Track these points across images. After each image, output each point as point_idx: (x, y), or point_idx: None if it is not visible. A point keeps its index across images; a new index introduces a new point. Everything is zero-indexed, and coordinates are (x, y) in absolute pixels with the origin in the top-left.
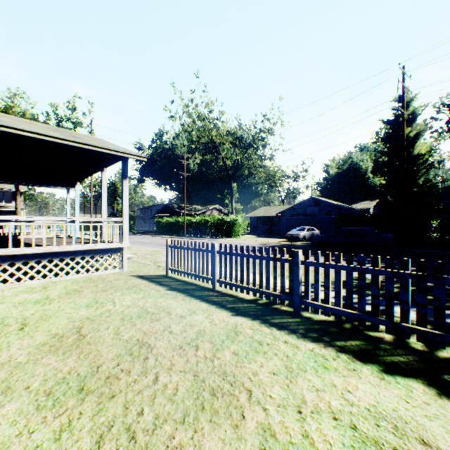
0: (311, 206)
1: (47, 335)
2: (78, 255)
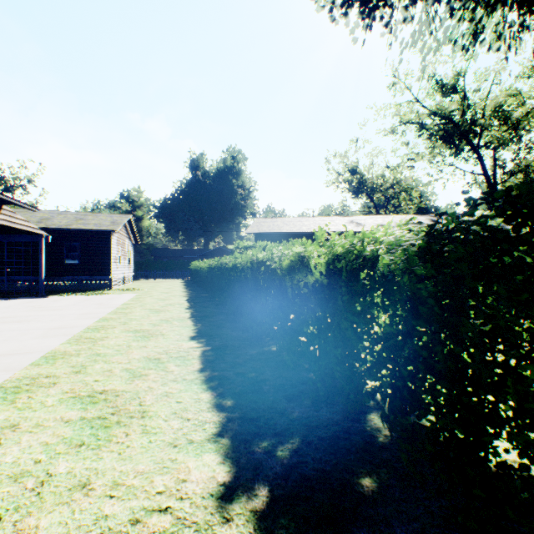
0: None
1: None
2: None
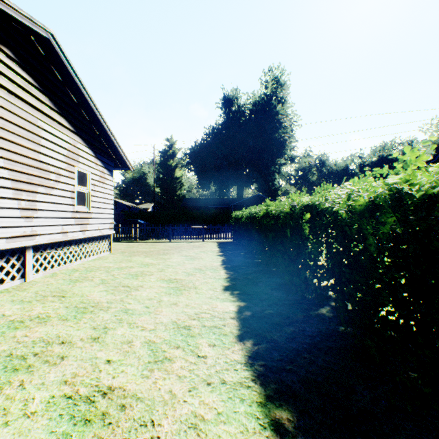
0: None
1: None
2: None
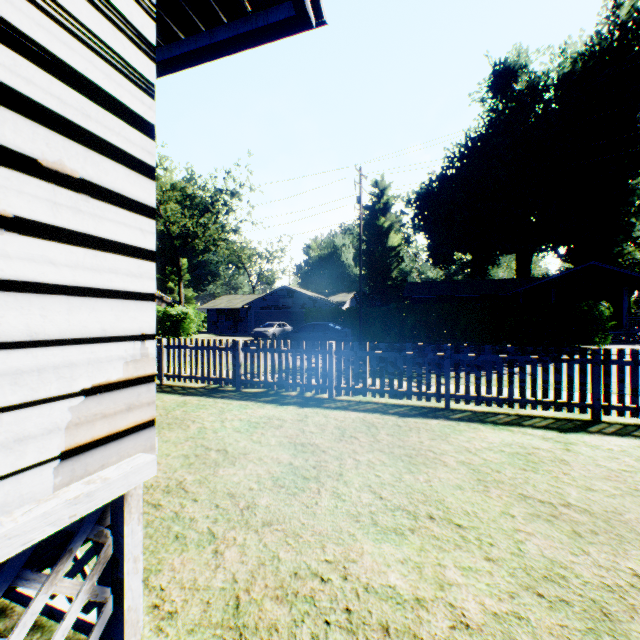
0: (284, 297)
1: None
2: None
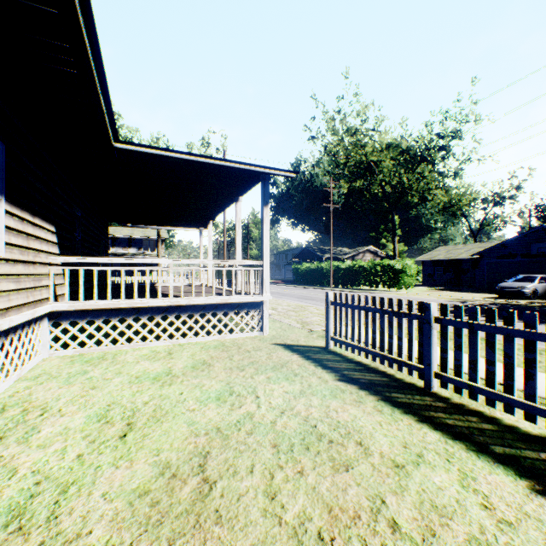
0: (540, 241)
1: (153, 463)
2: (208, 310)
